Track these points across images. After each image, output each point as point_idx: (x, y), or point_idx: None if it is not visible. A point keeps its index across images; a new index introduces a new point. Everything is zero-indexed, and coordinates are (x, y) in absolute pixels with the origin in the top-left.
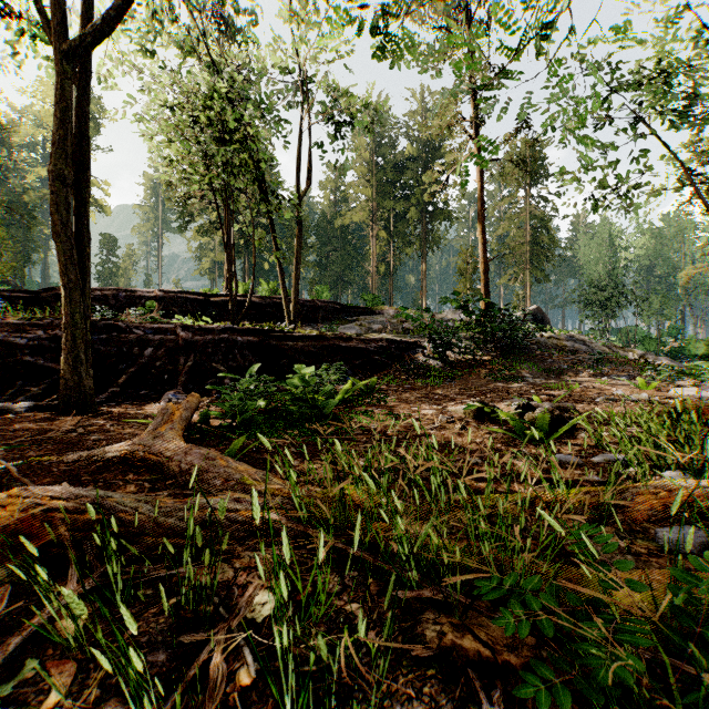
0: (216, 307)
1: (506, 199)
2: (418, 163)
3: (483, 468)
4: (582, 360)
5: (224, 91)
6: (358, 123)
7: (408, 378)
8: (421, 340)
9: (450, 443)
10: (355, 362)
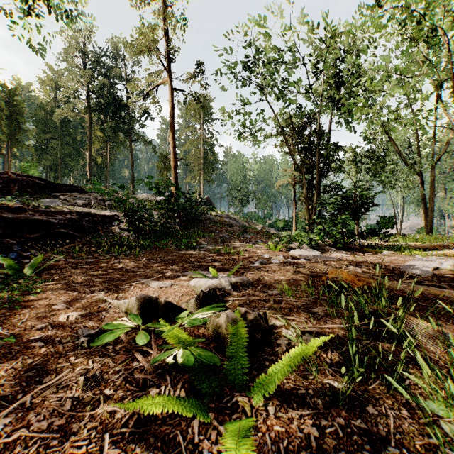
0: None
1: (190, 128)
2: None
3: None
4: (235, 231)
5: None
6: (56, 6)
7: (97, 250)
8: (119, 214)
9: None
10: (28, 236)
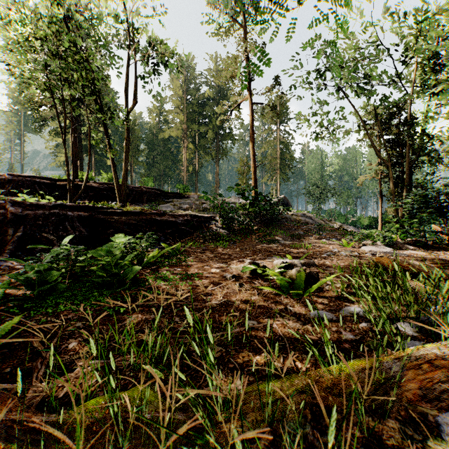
0: (61, 189)
1: (266, 131)
2: (213, 102)
3: (259, 332)
4: (311, 229)
5: (59, 16)
6: (172, 65)
7: (205, 242)
8: (214, 216)
9: (231, 303)
10: (167, 231)
